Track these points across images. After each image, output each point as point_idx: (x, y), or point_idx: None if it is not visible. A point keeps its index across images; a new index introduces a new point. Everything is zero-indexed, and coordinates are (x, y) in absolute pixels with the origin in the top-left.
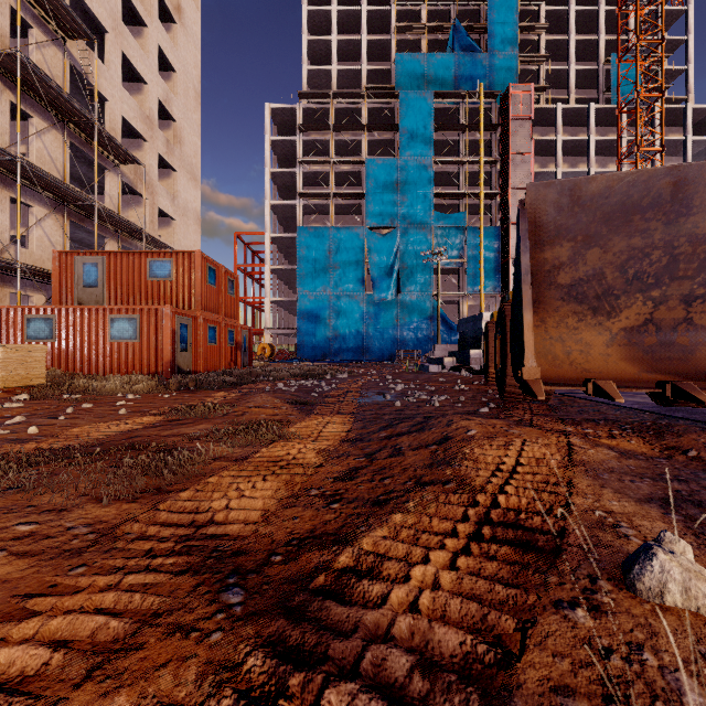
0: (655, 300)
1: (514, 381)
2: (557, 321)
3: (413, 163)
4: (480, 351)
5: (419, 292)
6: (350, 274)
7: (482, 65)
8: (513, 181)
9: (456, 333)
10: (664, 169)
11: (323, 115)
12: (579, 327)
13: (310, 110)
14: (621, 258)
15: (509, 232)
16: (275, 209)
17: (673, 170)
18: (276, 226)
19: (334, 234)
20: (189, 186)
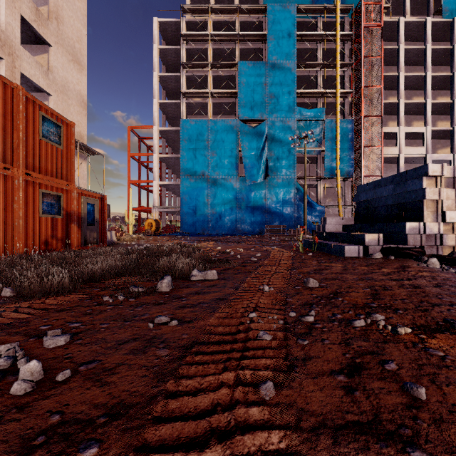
0: None
1: None
2: None
3: (279, 66)
4: (420, 223)
5: (284, 176)
6: (225, 160)
7: None
8: (365, 80)
9: (315, 211)
10: None
11: (203, 30)
12: None
13: (192, 25)
14: None
15: (361, 123)
16: (163, 108)
17: None
18: (164, 124)
19: (212, 126)
20: (70, 67)
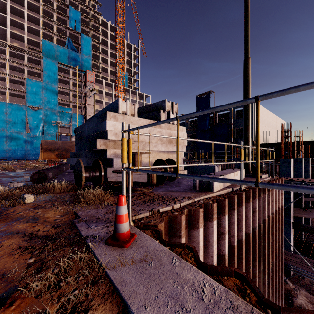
0: (58, 151)
1: (48, 160)
2: (49, 153)
3: (49, 86)
4: None
5: (52, 134)
6: (18, 124)
7: (79, 57)
8: (88, 101)
9: None
10: (54, 141)
11: (2, 50)
12: (51, 153)
13: None
14: (53, 147)
15: (86, 117)
16: None
17: (55, 141)
18: None
19: (9, 106)
20: None
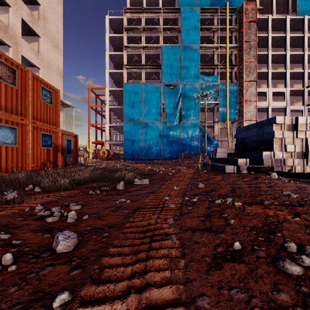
0: None
1: None
2: None
3: (188, 48)
4: (271, 152)
5: (192, 120)
6: (153, 110)
7: None
8: (245, 57)
9: (213, 143)
10: None
11: (138, 23)
12: None
13: (131, 20)
14: None
15: (243, 86)
16: (112, 75)
17: None
18: (113, 86)
19: (144, 87)
20: (52, 50)
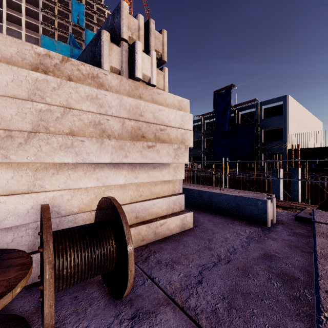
0: None
1: None
2: None
3: None
4: None
5: None
6: None
7: None
8: None
9: None
10: None
11: None
12: None
13: None
14: None
15: None
16: None
17: None
18: None
19: None
20: None
